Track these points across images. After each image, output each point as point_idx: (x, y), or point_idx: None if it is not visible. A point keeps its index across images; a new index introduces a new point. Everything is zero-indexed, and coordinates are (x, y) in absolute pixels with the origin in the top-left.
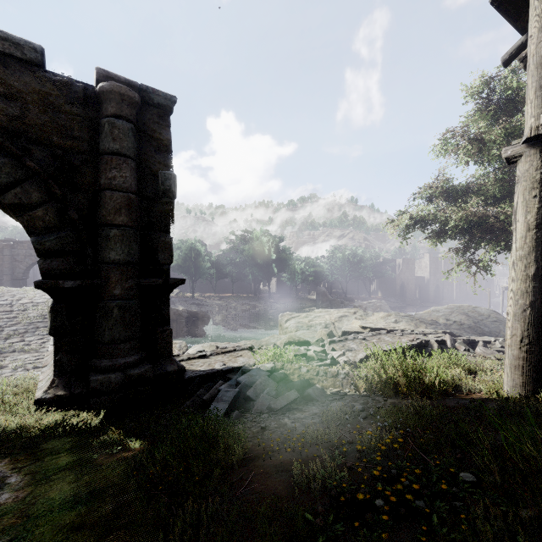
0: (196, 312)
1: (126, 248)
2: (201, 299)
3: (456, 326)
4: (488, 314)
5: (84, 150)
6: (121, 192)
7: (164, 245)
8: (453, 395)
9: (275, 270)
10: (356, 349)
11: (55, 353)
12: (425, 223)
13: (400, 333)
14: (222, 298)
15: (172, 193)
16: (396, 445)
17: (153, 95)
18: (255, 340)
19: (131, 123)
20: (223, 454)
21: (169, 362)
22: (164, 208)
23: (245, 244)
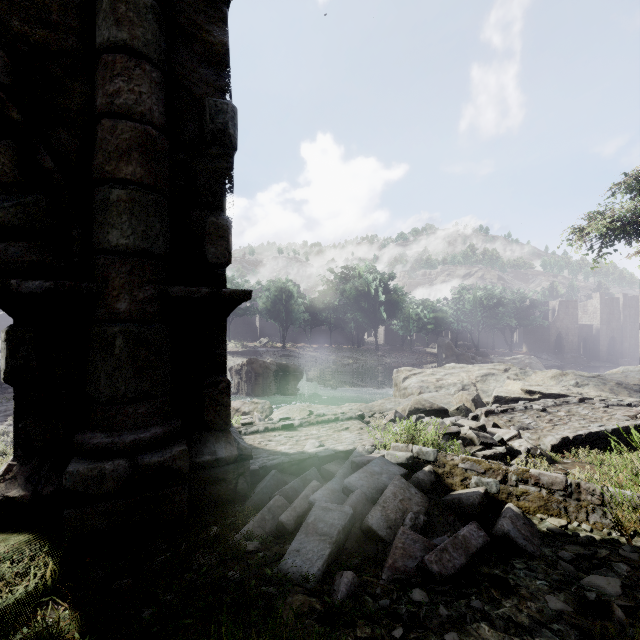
0: (286, 365)
1: (140, 225)
2: (293, 350)
3: None
4: None
5: (69, 49)
6: (131, 121)
7: (216, 230)
8: None
9: (384, 315)
10: (534, 426)
11: (15, 416)
12: (637, 228)
13: (600, 403)
14: (318, 349)
15: (229, 138)
16: None
17: None
18: (363, 404)
19: None
20: None
21: (224, 440)
22: (215, 165)
23: (345, 283)
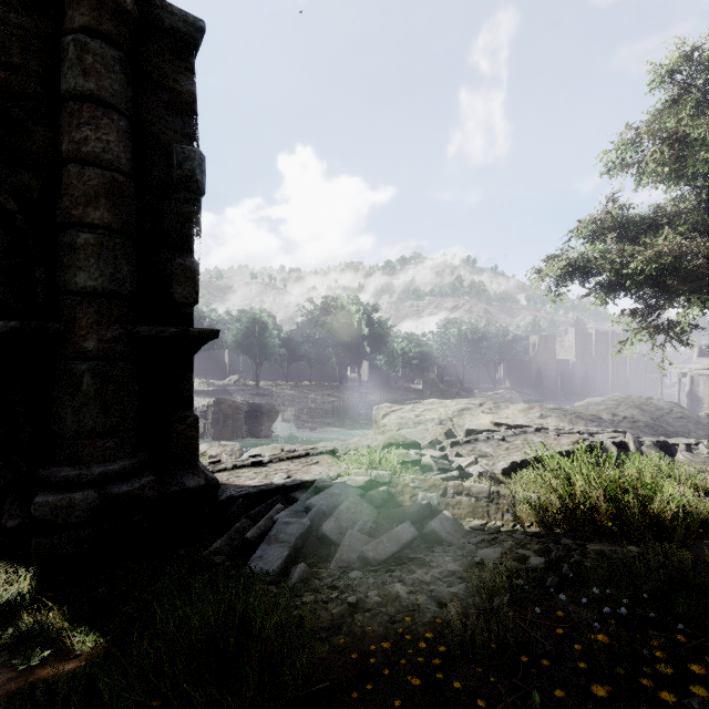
0: (259, 405)
1: (108, 268)
2: (267, 388)
3: (628, 424)
4: (669, 408)
5: (32, 91)
6: (99, 168)
7: (183, 271)
8: (705, 535)
9: (368, 350)
10: (492, 454)
11: None
12: (588, 272)
13: (553, 431)
14: (296, 387)
15: (196, 184)
16: (701, 689)
17: (163, 12)
18: (339, 442)
19: (120, 50)
20: (258, 691)
21: (192, 473)
22: (183, 209)
23: (327, 315)
